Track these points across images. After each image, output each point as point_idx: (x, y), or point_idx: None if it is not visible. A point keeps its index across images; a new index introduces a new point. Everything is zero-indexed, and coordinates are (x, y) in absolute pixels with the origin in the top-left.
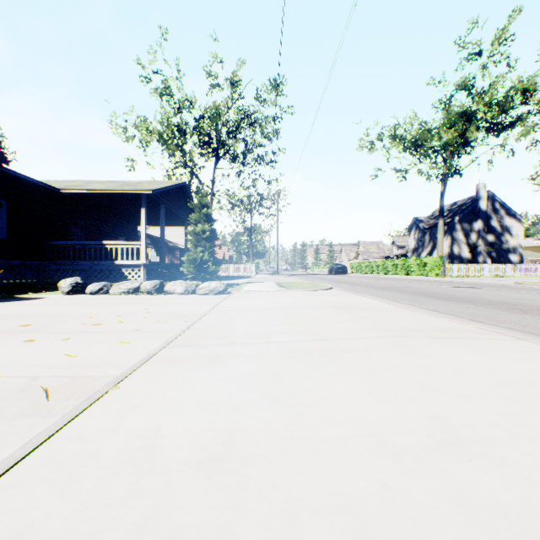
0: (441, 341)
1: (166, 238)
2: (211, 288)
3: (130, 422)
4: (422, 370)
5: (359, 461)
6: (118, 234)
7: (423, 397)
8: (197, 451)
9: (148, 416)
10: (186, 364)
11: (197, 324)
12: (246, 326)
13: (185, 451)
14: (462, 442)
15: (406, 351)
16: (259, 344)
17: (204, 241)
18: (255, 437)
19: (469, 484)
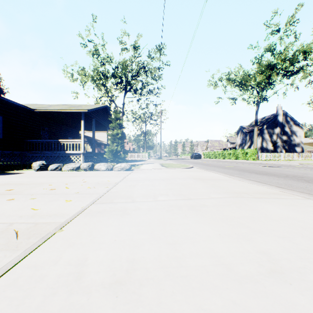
0: (261, 200)
1: (96, 138)
2: (122, 167)
3: (67, 254)
4: (251, 219)
5: (216, 284)
6: (68, 136)
7: (254, 238)
8: (109, 276)
9: (79, 250)
10: (105, 215)
11: (113, 189)
12: (142, 190)
13: (101, 276)
14: (283, 270)
15: (240, 206)
16: (150, 202)
17: (118, 140)
18: (147, 266)
19: (292, 303)
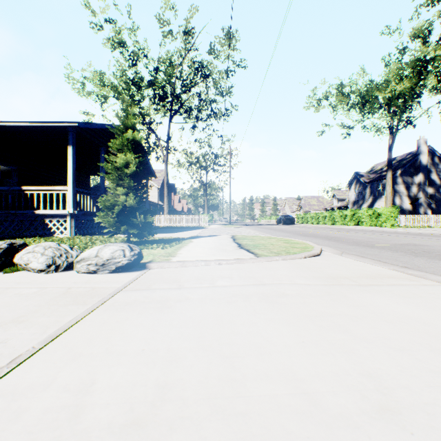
0: None
1: None
2: (100, 259)
3: None
4: None
5: None
6: (66, 184)
7: None
8: None
9: None
10: None
11: None
12: None
13: None
14: None
15: None
16: None
17: (128, 179)
18: None
19: None
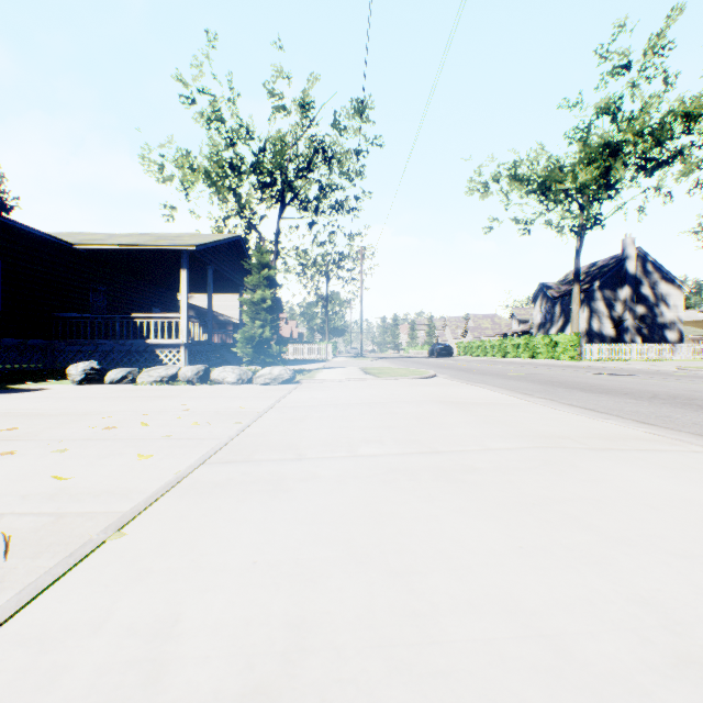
0: (608, 455)
1: (216, 310)
2: (273, 375)
3: (129, 603)
4: (595, 506)
5: (533, 702)
6: (152, 305)
7: (613, 558)
8: (237, 672)
9: (161, 591)
10: (230, 493)
11: (252, 427)
12: (322, 430)
13: (215, 672)
14: None
15: (561, 472)
16: (340, 460)
17: (265, 313)
18: (339, 640)
19: None
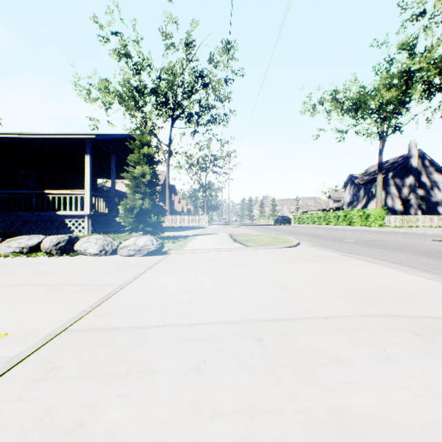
0: None
1: None
2: (137, 246)
3: None
4: None
5: None
6: (76, 187)
7: None
8: None
9: None
10: None
11: None
12: None
13: None
14: None
15: None
16: None
17: (144, 187)
18: None
19: None
